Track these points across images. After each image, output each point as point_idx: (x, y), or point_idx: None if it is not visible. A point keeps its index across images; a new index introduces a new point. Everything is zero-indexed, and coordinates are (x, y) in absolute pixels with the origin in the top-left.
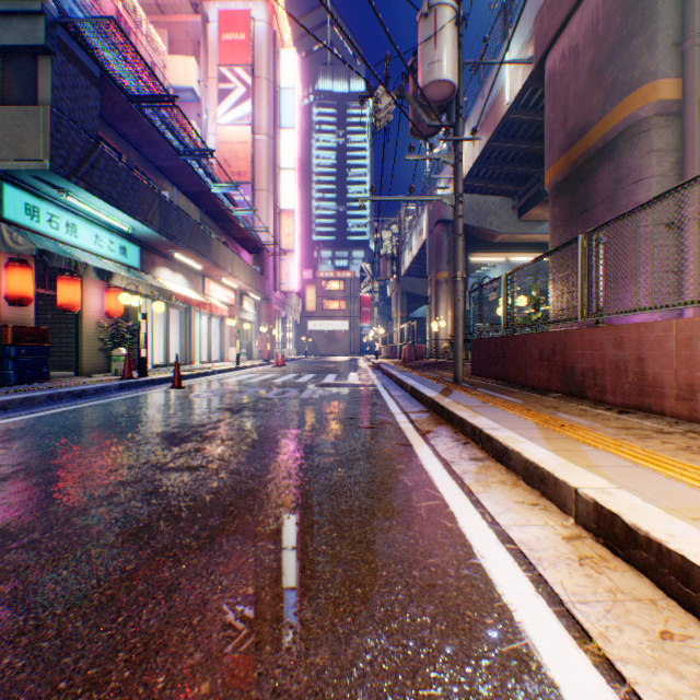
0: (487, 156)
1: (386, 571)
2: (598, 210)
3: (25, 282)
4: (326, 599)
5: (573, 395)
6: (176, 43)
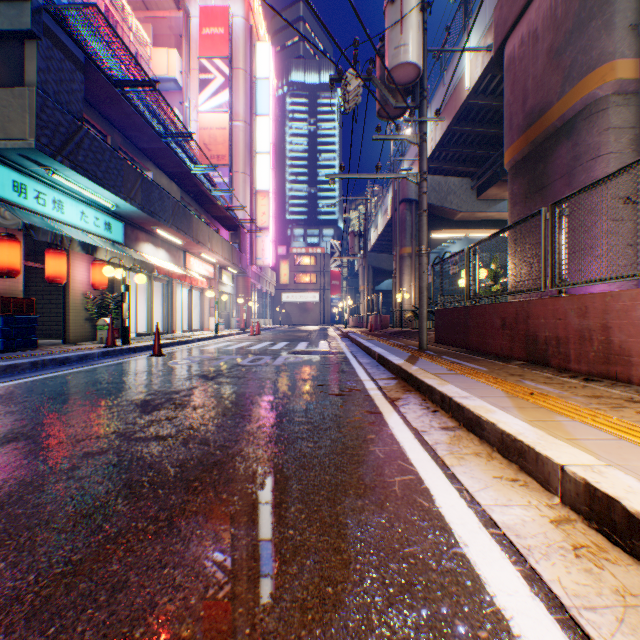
0: (448, 140)
1: (360, 564)
2: (557, 186)
3: (13, 255)
4: (292, 603)
5: (536, 363)
6: (160, 36)
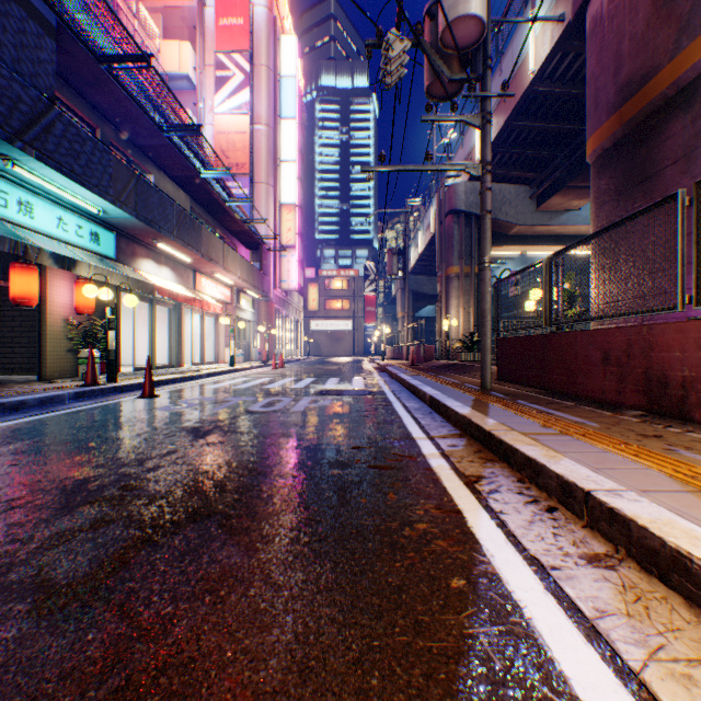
0: (504, 139)
1: None
2: (668, 175)
3: None
4: None
5: (666, 414)
6: (172, 29)
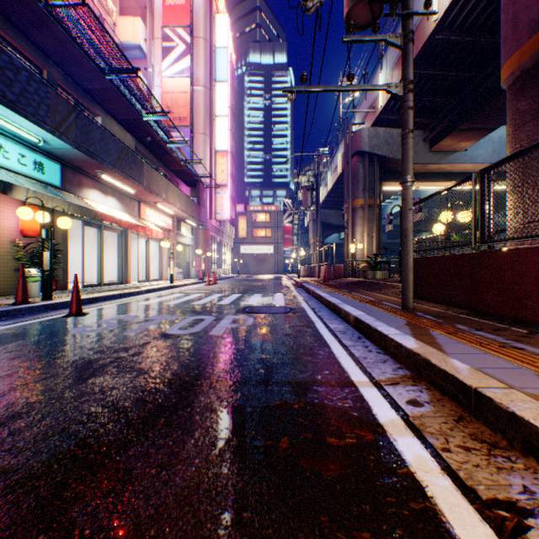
0: None
1: None
2: None
3: None
4: None
5: None
6: (127, 9)
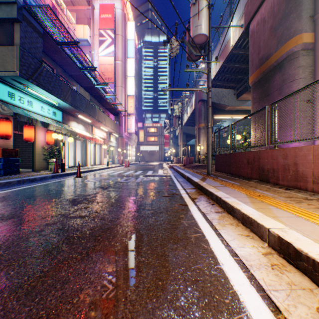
0: (222, 70)
1: (174, 272)
2: (274, 94)
3: (8, 128)
4: (143, 288)
5: (263, 181)
6: (80, 19)
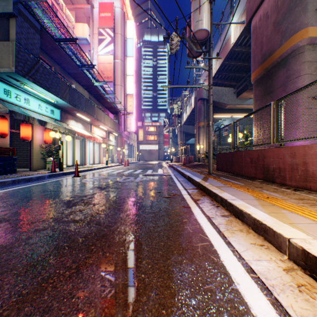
0: (222, 68)
1: (180, 295)
2: (278, 91)
3: (4, 126)
4: None
5: (268, 181)
6: (79, 17)
